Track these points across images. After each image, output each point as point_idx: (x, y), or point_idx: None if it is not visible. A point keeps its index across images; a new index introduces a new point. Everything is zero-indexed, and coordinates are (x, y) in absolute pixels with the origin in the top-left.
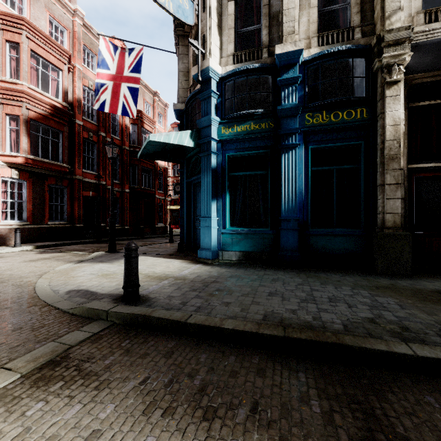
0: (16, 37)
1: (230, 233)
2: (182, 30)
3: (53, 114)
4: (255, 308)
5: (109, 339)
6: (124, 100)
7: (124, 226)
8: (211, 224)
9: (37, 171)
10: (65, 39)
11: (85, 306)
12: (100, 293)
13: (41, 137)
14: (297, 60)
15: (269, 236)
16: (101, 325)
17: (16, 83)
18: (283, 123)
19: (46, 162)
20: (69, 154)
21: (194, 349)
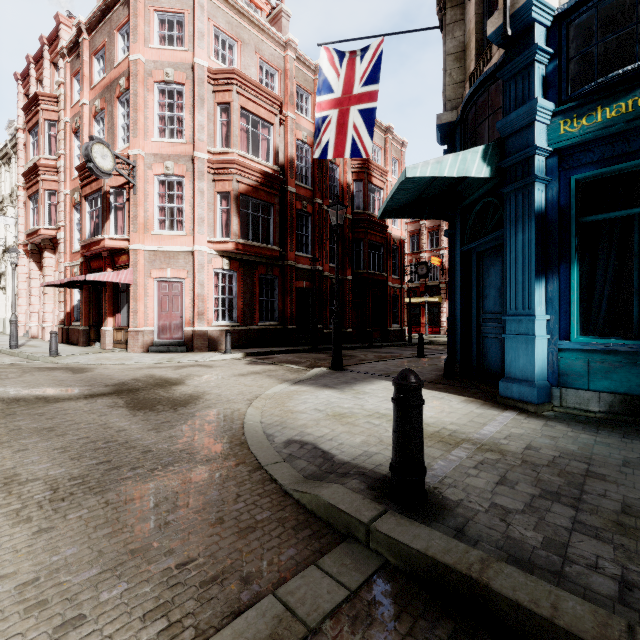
0: (227, 96)
1: (582, 351)
2: None
3: (263, 184)
4: None
5: (391, 632)
6: (354, 134)
7: (345, 328)
8: (535, 331)
9: (247, 259)
10: (275, 84)
11: (322, 498)
12: (338, 459)
13: (251, 216)
14: None
15: None
16: (359, 562)
17: (226, 152)
18: None
19: (256, 247)
20: (280, 233)
21: None
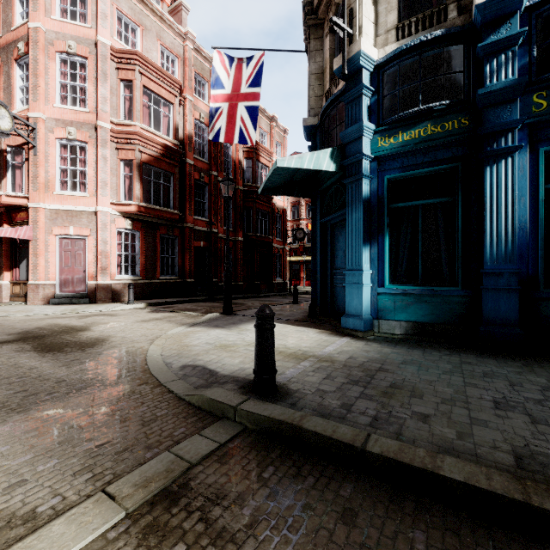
0: (130, 74)
1: (391, 294)
2: (314, 18)
3: (164, 155)
4: (484, 434)
5: (243, 459)
6: (241, 124)
7: (237, 281)
8: (363, 281)
9: (149, 220)
10: (176, 69)
11: (206, 396)
12: (221, 374)
13: (153, 183)
14: (517, 6)
15: (460, 300)
16: (228, 429)
17: (129, 124)
18: (488, 116)
19: (158, 210)
20: (180, 199)
21: (392, 510)
